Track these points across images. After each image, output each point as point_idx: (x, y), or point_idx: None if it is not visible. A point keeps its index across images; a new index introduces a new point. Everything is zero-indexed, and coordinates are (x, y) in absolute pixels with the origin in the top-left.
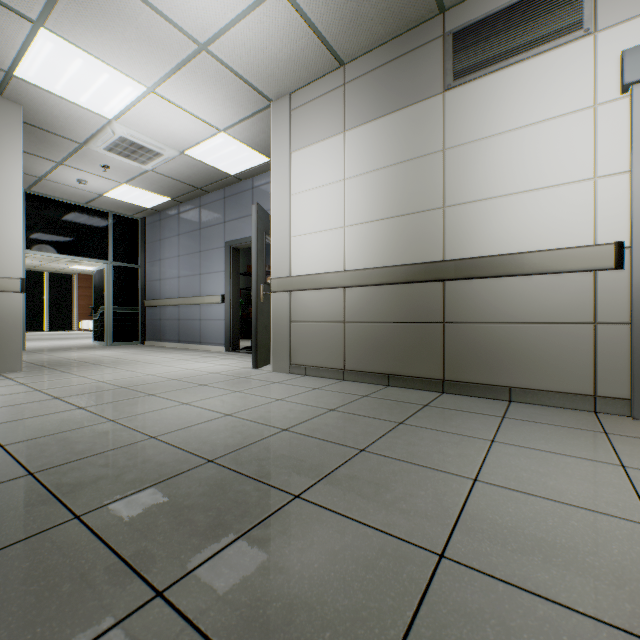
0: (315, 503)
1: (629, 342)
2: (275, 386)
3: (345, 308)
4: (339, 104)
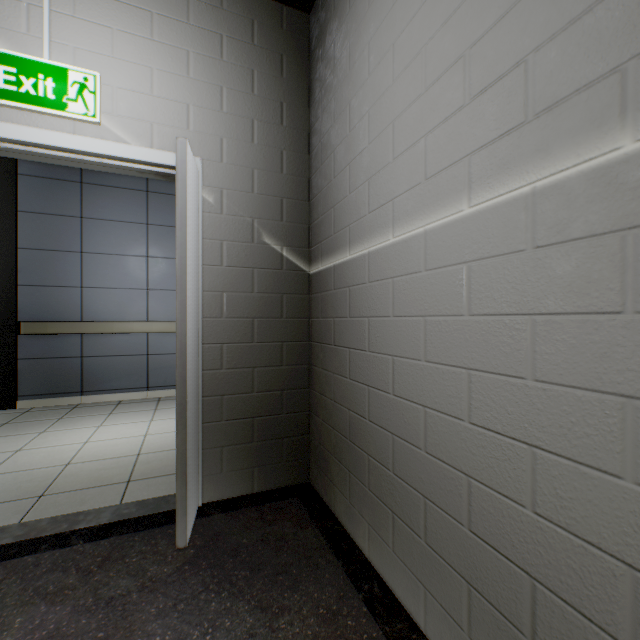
0: None
1: None
2: None
3: None
4: None
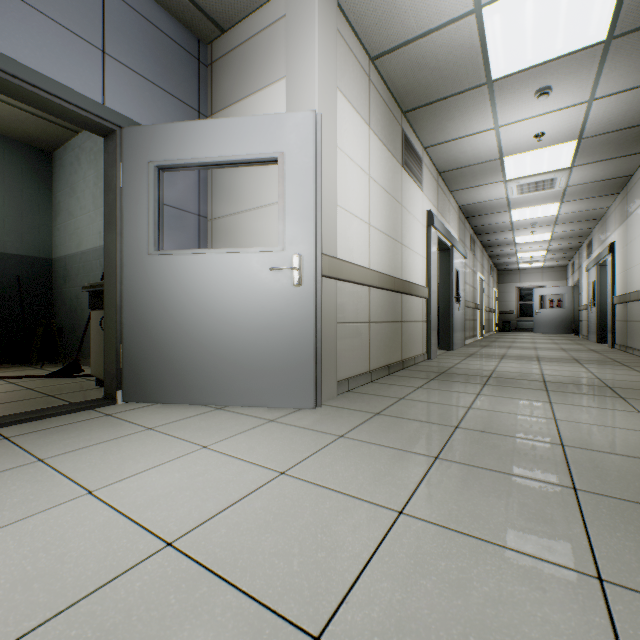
0: (606, 385)
1: (426, 329)
2: (424, 397)
3: (370, 308)
4: (367, 93)
